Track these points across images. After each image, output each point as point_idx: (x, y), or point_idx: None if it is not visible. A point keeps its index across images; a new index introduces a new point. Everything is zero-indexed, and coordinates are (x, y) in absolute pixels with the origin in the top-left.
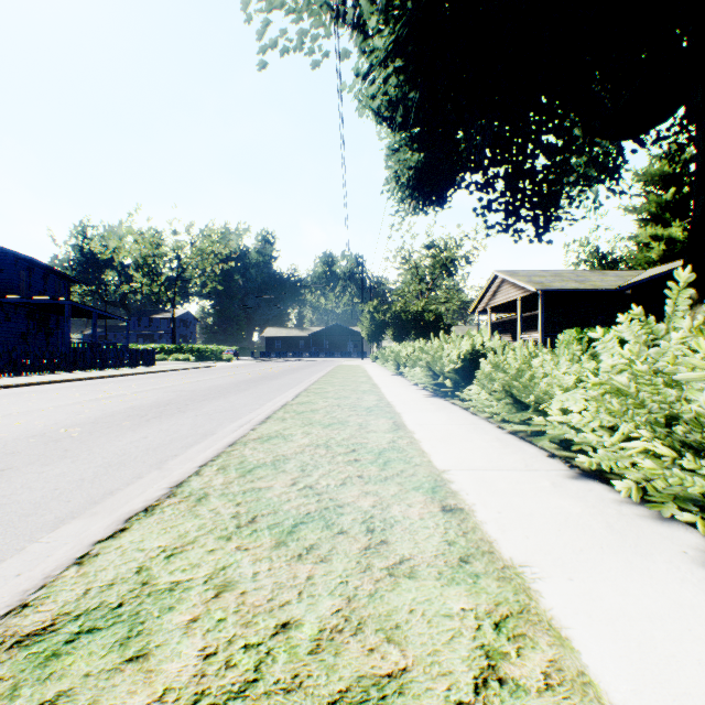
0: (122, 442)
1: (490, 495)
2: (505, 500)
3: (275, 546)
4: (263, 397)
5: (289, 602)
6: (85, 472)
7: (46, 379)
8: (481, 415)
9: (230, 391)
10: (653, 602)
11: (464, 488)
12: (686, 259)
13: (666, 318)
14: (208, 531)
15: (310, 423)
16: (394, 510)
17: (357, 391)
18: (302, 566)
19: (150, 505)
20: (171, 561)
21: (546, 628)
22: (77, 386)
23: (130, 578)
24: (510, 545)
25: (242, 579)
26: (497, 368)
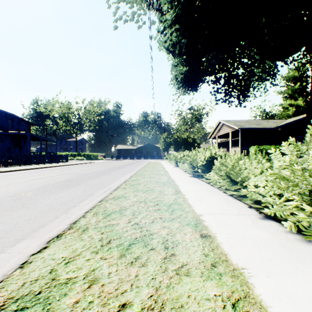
0: (50, 199)
1: (223, 228)
2: (230, 231)
3: (120, 257)
4: (116, 177)
5: (126, 290)
6: (31, 214)
7: (18, 168)
8: (215, 186)
9: (101, 174)
10: (311, 290)
11: (210, 224)
12: (308, 114)
13: (305, 143)
14: (87, 248)
15: (137, 190)
16: (178, 236)
17: (158, 174)
18: (133, 269)
19: (60, 233)
20: (67, 266)
21: (259, 307)
22: (32, 171)
23: (46, 276)
24: (235, 256)
25: (103, 277)
26: (223, 165)
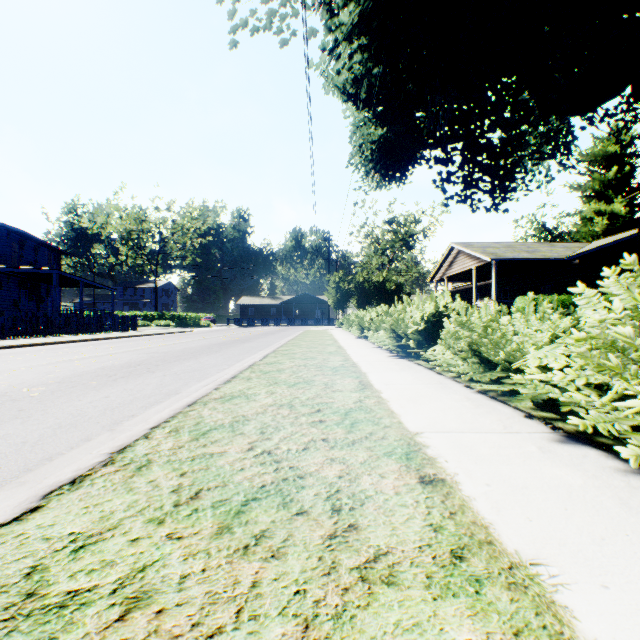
0: (82, 401)
1: (473, 462)
2: (491, 469)
3: (217, 534)
4: (233, 358)
5: (221, 629)
6: (30, 433)
7: (30, 342)
8: (447, 375)
9: (202, 353)
10: None
11: (441, 454)
12: None
13: None
14: (138, 511)
15: (275, 382)
16: (365, 482)
17: (323, 352)
18: (247, 565)
19: (80, 475)
20: (78, 556)
21: None
22: (58, 348)
23: (13, 586)
24: (511, 532)
25: (164, 588)
26: (464, 327)
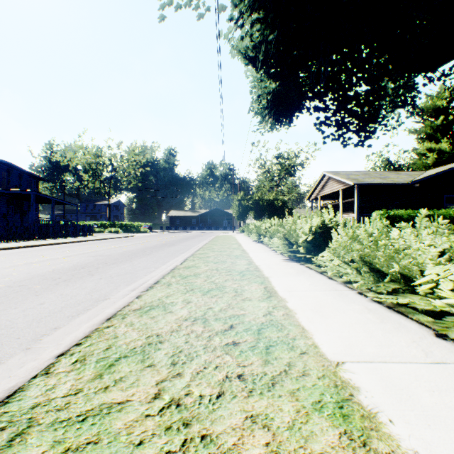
0: (16, 309)
1: (425, 424)
2: None
3: None
4: (160, 260)
5: None
6: None
7: (7, 246)
8: (338, 280)
9: (137, 255)
10: None
11: (380, 405)
12: None
13: None
14: None
15: (191, 289)
16: None
17: (231, 256)
18: None
19: None
20: None
21: None
22: (27, 251)
23: None
24: None
25: None
26: (354, 240)
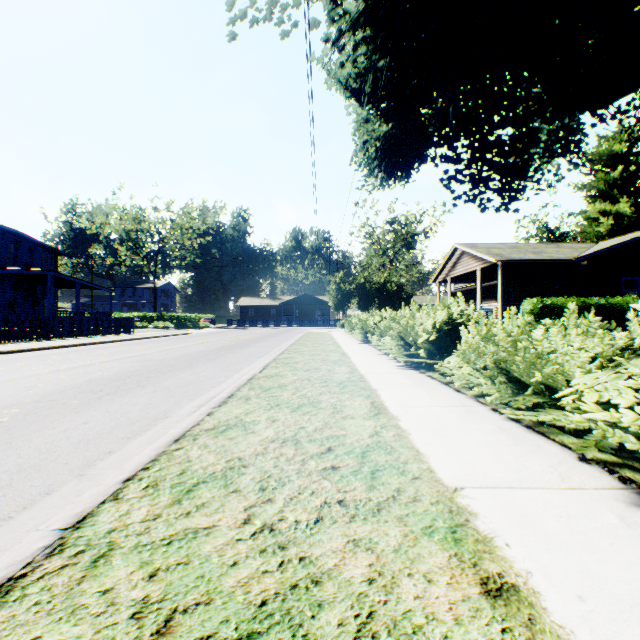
0: (55, 430)
1: (544, 547)
2: (573, 562)
3: None
4: (231, 367)
5: None
6: None
7: (20, 347)
8: (467, 393)
9: (199, 361)
10: None
11: (497, 530)
12: None
13: None
14: None
15: (276, 404)
16: (406, 594)
17: (327, 361)
18: None
19: (9, 577)
20: None
21: None
22: (48, 354)
23: None
24: None
25: None
26: (488, 341)
